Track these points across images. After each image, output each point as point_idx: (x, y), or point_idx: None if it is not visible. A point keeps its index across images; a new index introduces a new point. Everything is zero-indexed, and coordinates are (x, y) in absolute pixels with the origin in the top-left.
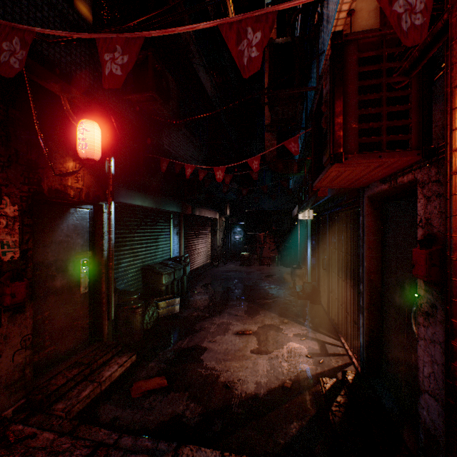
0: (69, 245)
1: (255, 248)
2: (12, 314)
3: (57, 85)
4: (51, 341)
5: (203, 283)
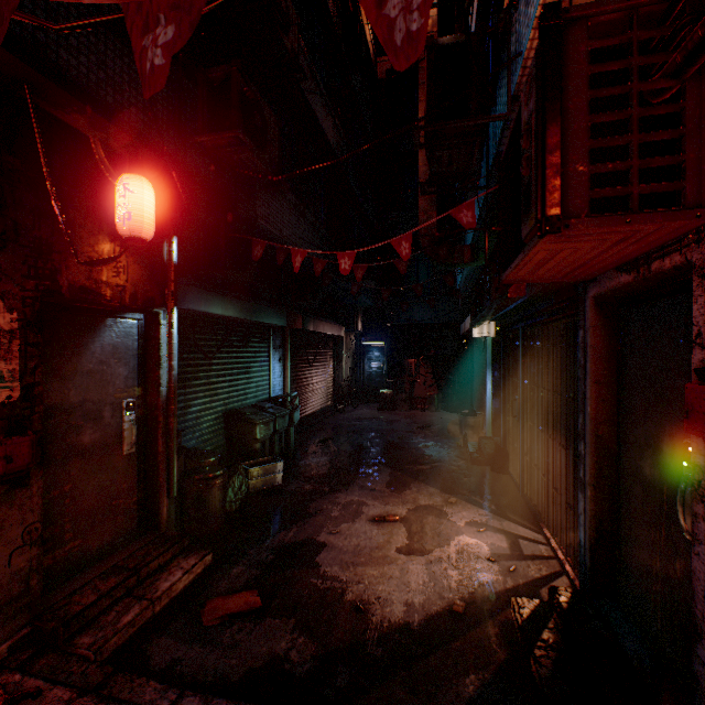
0: (105, 378)
1: (402, 382)
2: (8, 489)
3: (82, 117)
4: (75, 532)
5: (321, 438)
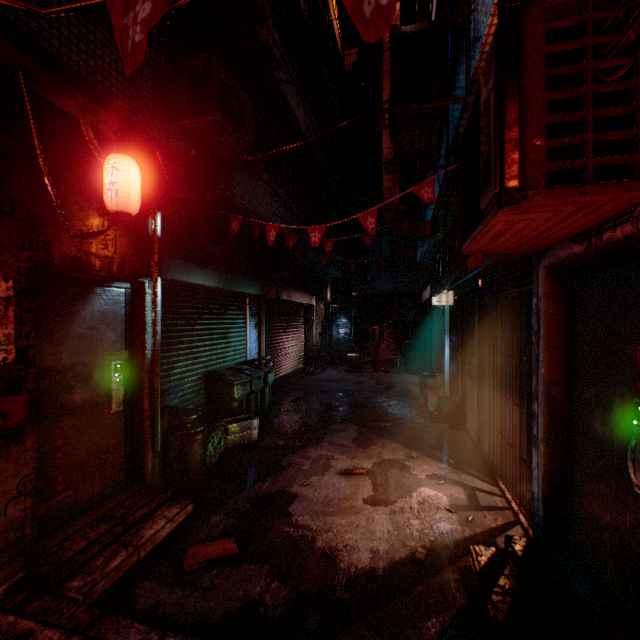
0: (94, 342)
1: (367, 347)
2: (4, 444)
3: (73, 101)
4: (67, 484)
5: (293, 398)
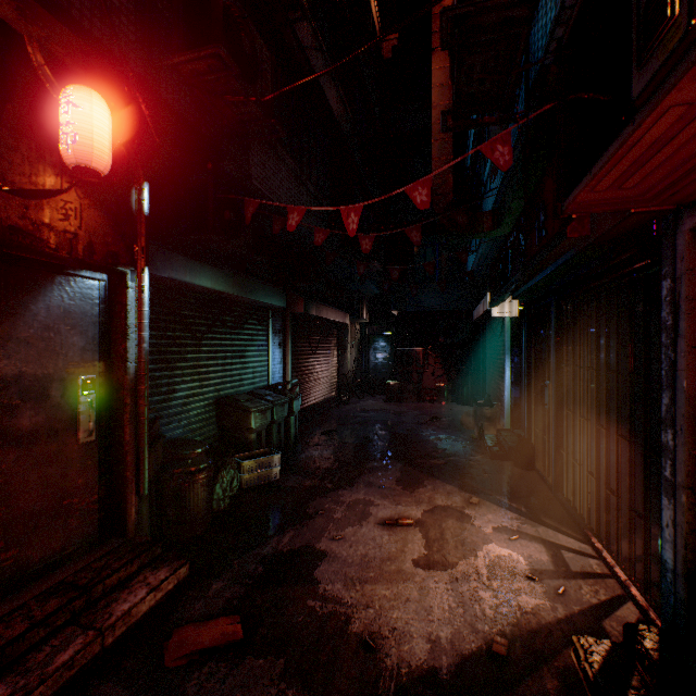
0: (52, 348)
1: (409, 373)
2: None
3: None
4: (7, 540)
5: (324, 430)
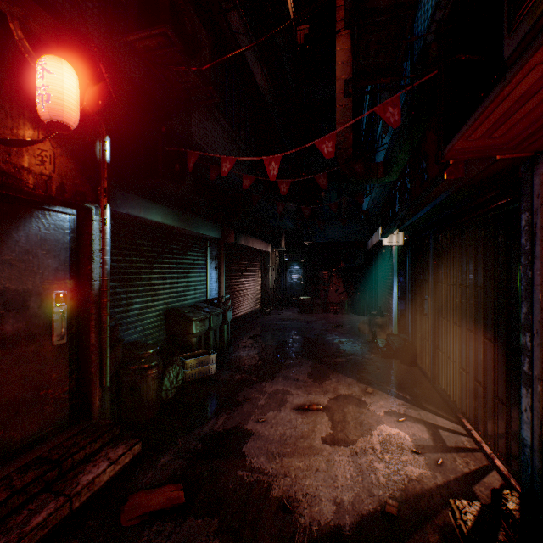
0: (30, 268)
1: (318, 290)
2: None
3: None
4: None
5: (251, 335)
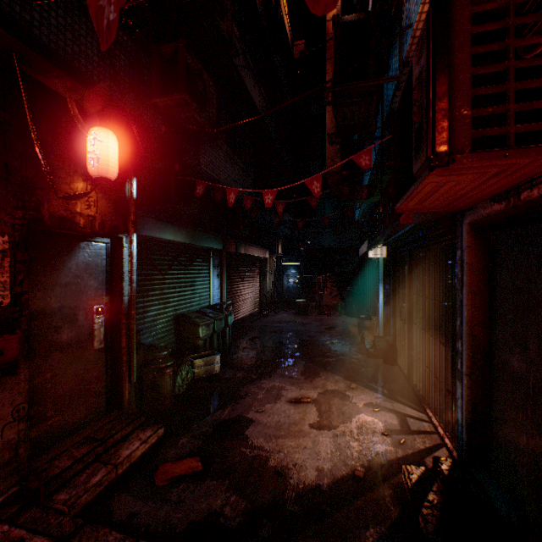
0: (79, 289)
1: (313, 293)
2: (0, 377)
3: (60, 81)
4: (55, 410)
5: (250, 337)
